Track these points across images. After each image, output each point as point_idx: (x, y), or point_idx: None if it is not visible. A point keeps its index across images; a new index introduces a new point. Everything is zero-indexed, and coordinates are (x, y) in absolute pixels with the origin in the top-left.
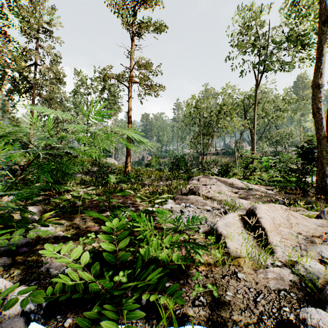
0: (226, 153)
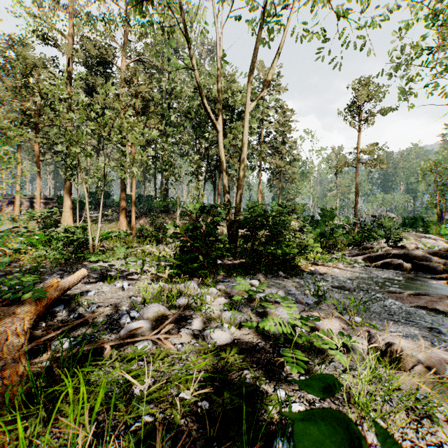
0: None
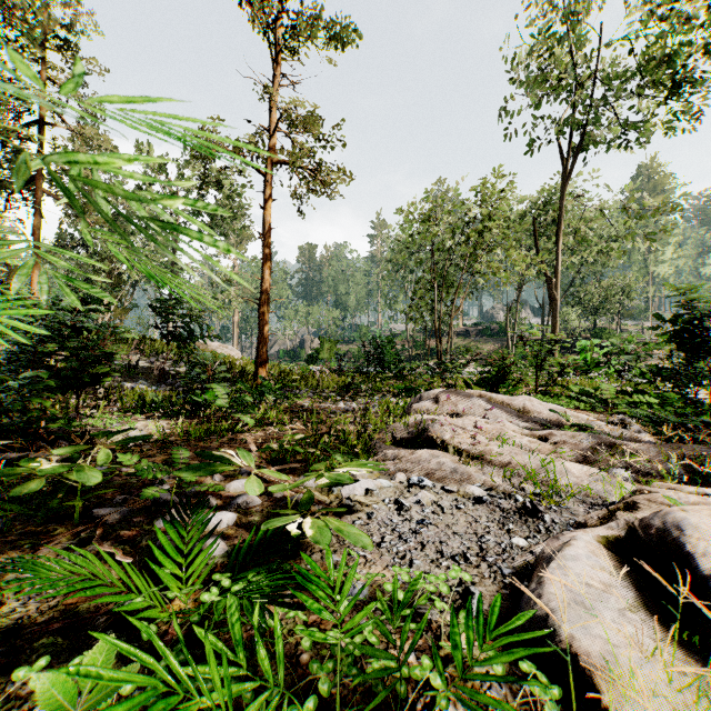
0: (486, 332)
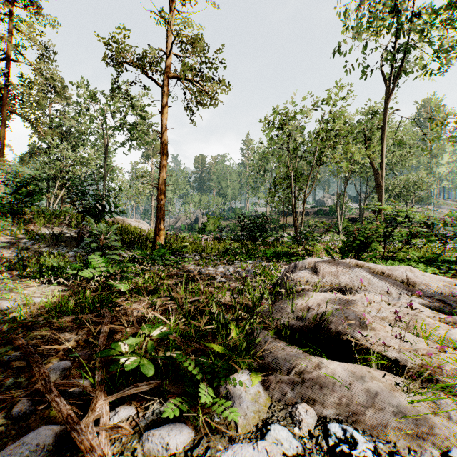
0: (320, 212)
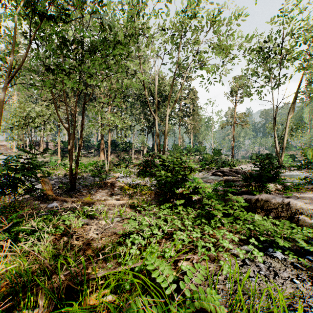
0: None
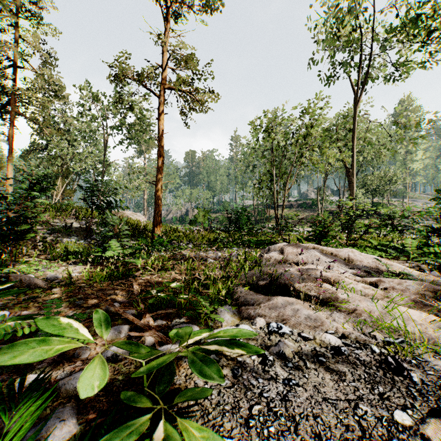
0: (303, 205)
